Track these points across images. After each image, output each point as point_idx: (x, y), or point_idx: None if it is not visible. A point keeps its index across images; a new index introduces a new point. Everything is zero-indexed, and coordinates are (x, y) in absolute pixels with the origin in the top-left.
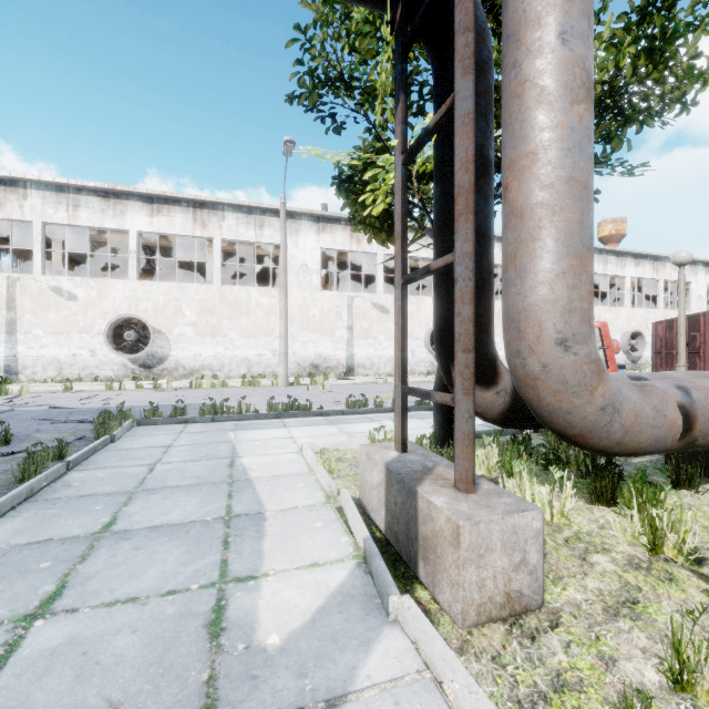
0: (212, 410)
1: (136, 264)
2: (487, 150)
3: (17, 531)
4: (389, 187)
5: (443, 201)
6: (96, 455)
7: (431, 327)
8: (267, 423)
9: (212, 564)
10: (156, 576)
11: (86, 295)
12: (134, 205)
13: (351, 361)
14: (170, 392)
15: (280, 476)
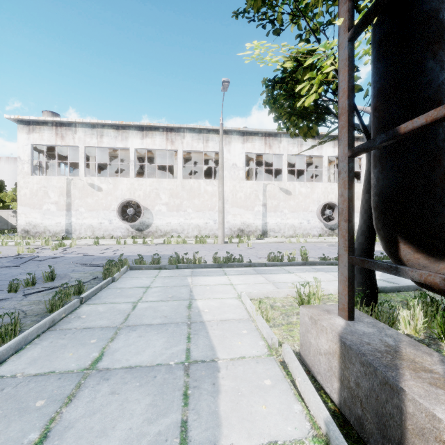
0: (176, 260)
1: (134, 168)
2: (442, 14)
3: (33, 359)
4: (323, 76)
5: (390, 73)
6: (101, 292)
7: (321, 203)
8: (213, 271)
9: (173, 426)
10: (123, 436)
11: (107, 187)
12: (133, 133)
13: (265, 227)
14: (152, 246)
15: (227, 321)
